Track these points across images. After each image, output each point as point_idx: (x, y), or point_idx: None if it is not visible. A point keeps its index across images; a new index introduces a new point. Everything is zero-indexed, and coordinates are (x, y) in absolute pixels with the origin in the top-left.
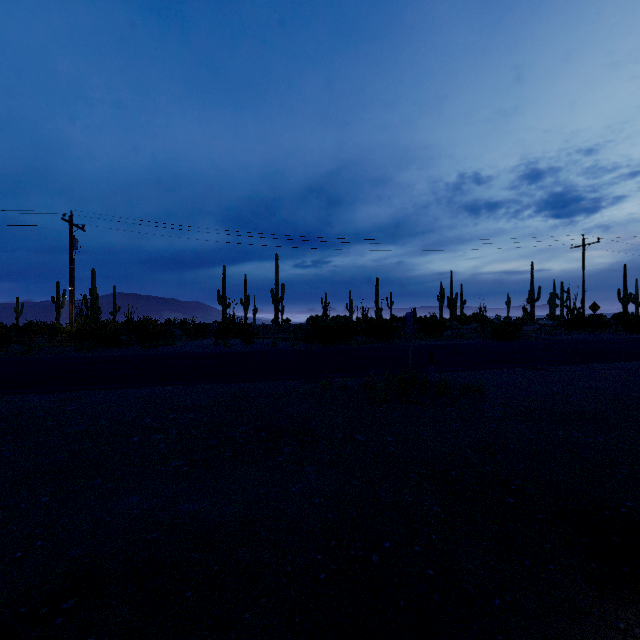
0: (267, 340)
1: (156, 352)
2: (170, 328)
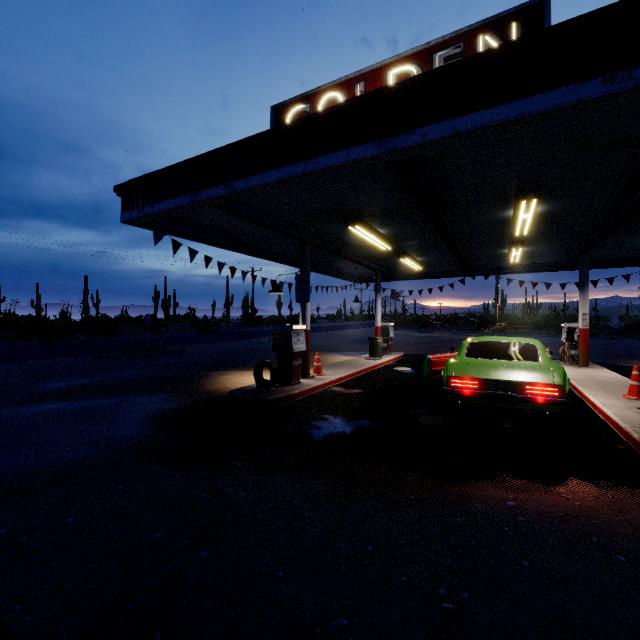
0: None
1: None
2: None
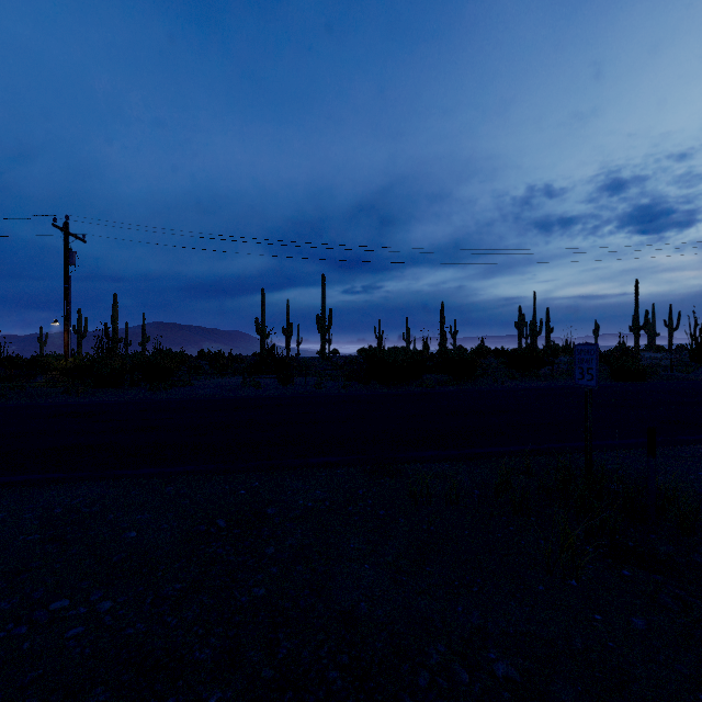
0: (311, 378)
1: (164, 396)
2: (203, 361)
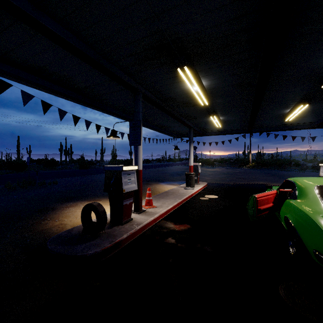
0: None
1: None
2: None
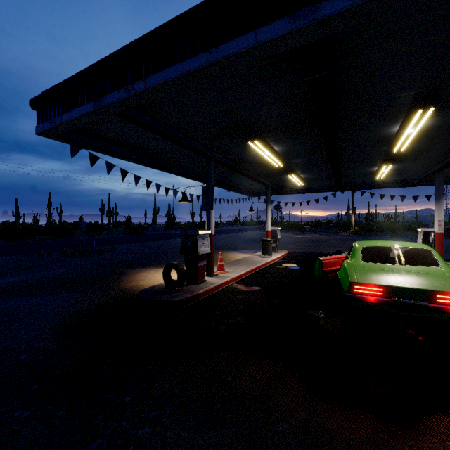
0: None
1: None
2: None
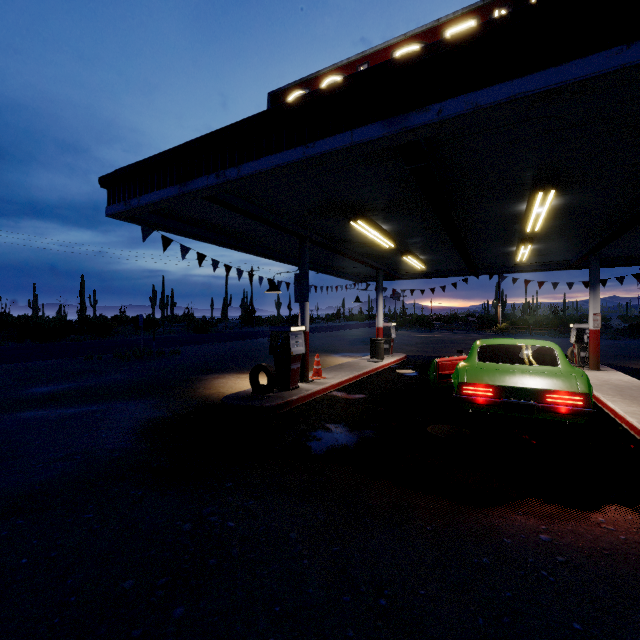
0: None
1: None
2: None
